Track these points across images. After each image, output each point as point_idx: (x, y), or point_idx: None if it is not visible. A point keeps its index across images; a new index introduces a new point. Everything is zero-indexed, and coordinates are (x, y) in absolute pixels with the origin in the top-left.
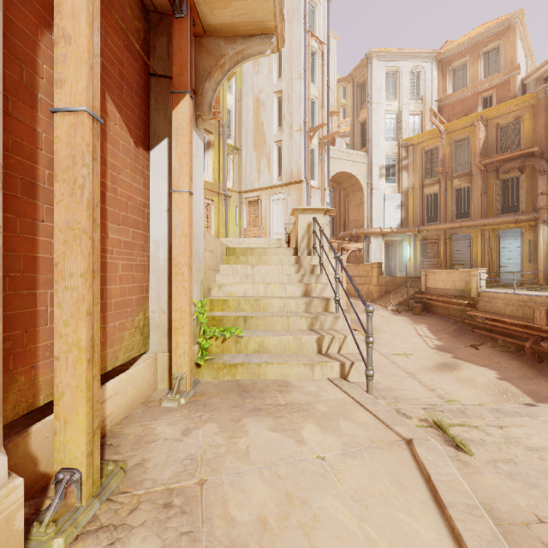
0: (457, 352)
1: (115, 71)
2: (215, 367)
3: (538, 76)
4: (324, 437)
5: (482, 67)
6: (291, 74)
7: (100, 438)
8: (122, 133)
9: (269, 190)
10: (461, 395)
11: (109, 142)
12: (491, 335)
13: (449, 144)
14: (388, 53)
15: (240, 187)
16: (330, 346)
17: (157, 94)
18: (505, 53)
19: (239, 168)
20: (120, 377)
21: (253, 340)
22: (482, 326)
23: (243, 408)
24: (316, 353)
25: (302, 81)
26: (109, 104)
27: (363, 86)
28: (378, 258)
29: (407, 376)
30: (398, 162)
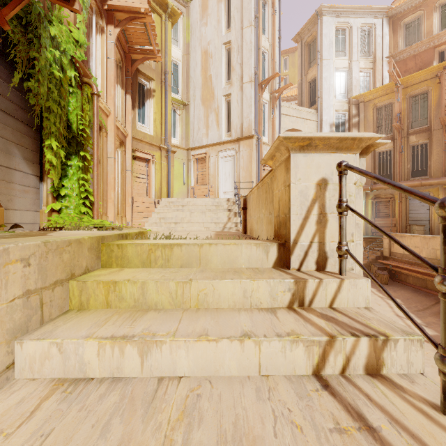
0: None
1: None
2: None
3: None
4: None
5: (438, 19)
6: (241, 22)
7: None
8: None
9: (217, 146)
10: None
11: None
12: None
13: (405, 99)
14: (338, 8)
15: (187, 143)
16: None
17: None
18: None
19: (186, 124)
20: None
21: None
22: None
23: None
24: None
25: (253, 29)
26: None
27: (311, 45)
28: None
29: None
30: (348, 119)
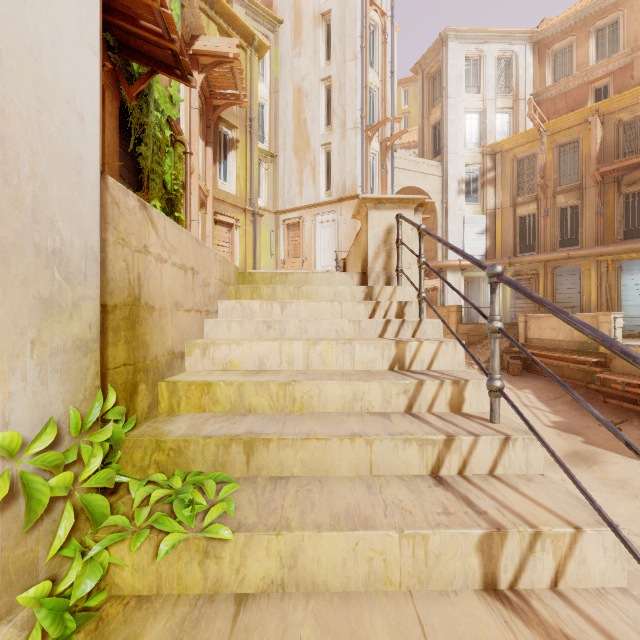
0: (589, 433)
1: None
2: None
3: None
4: None
5: (594, 48)
6: (343, 54)
7: None
8: None
9: (314, 209)
10: (619, 511)
11: None
12: (638, 408)
13: (551, 149)
14: (469, 32)
15: (276, 205)
16: (524, 564)
17: None
18: (627, 28)
19: (274, 181)
20: None
21: (261, 546)
22: (619, 395)
23: None
24: (478, 588)
25: (358, 63)
26: None
27: (435, 78)
28: (456, 299)
29: None
30: (482, 174)
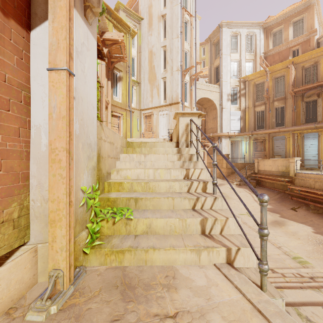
0: (283, 213)
1: None
2: (102, 253)
3: None
4: None
5: (292, 31)
6: (172, 35)
7: None
8: None
9: (158, 108)
10: (290, 244)
11: None
12: (305, 201)
13: (271, 79)
14: (232, 23)
15: (140, 106)
16: (212, 227)
17: None
18: (307, 22)
19: (139, 95)
20: None
21: (141, 222)
22: (298, 195)
23: None
24: (200, 234)
25: (179, 39)
26: None
27: (217, 45)
28: (226, 151)
29: (257, 234)
30: (239, 91)
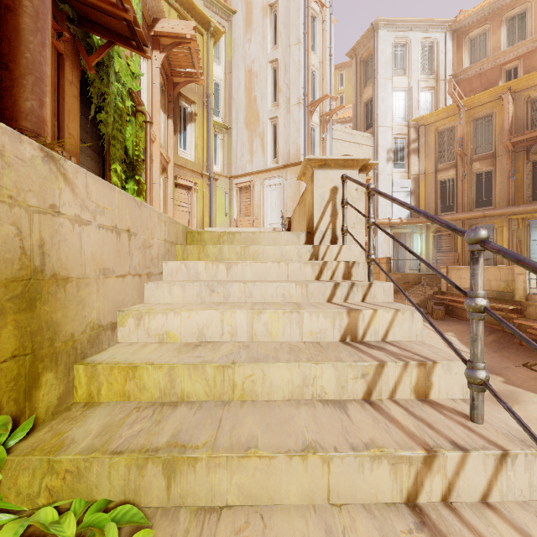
0: (508, 374)
1: None
2: None
3: None
4: None
5: (505, 35)
6: (288, 39)
7: None
8: None
9: (263, 174)
10: None
11: None
12: None
13: (468, 122)
14: (396, 22)
15: (230, 171)
16: None
17: None
18: (534, 17)
19: (229, 150)
20: None
21: None
22: (534, 339)
23: None
24: None
25: (301, 47)
26: None
27: (367, 62)
28: (386, 252)
29: None
30: (408, 144)
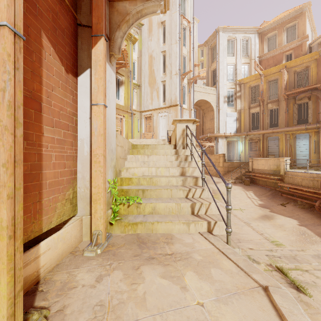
0: (272, 208)
1: (49, 16)
2: (122, 225)
3: (319, 42)
4: (201, 284)
5: (285, 36)
6: (171, 40)
7: (35, 285)
8: (55, 61)
9: (158, 110)
10: (277, 235)
11: (44, 67)
12: (293, 198)
13: (266, 83)
14: (229, 28)
15: (140, 108)
16: (199, 209)
17: (82, 38)
18: (299, 28)
19: (140, 97)
20: (52, 236)
21: (148, 205)
22: (287, 192)
23: (141, 257)
24: (190, 214)
25: (178, 45)
26: (44, 40)
27: (214, 49)
28: (223, 151)
29: (244, 224)
30: (235, 93)
